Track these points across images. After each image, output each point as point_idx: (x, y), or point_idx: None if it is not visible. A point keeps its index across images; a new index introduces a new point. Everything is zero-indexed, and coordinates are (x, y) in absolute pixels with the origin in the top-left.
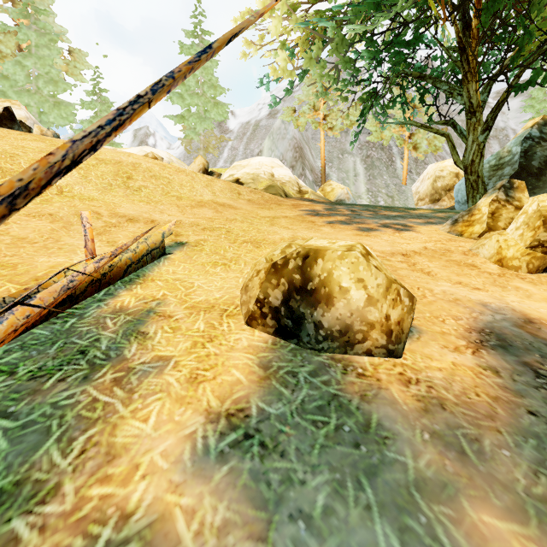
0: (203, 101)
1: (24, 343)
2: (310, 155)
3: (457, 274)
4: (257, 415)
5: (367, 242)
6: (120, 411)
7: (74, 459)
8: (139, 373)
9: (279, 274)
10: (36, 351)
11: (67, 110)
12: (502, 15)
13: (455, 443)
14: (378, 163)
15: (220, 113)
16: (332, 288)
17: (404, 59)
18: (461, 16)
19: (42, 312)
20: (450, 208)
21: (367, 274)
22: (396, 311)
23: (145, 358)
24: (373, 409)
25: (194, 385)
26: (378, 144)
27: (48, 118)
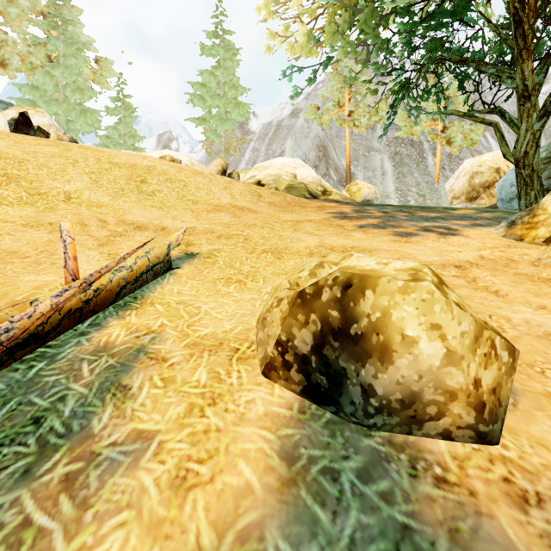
0: (224, 102)
1: None
2: (334, 154)
3: (535, 294)
4: None
5: (408, 250)
6: None
7: None
8: (104, 466)
9: (308, 308)
10: None
11: (92, 117)
12: None
13: None
14: (407, 160)
15: (241, 113)
16: (390, 336)
17: (441, 43)
18: None
19: None
20: (491, 207)
21: (445, 317)
22: (489, 372)
23: (118, 434)
24: None
25: (180, 493)
26: (407, 139)
27: (75, 126)
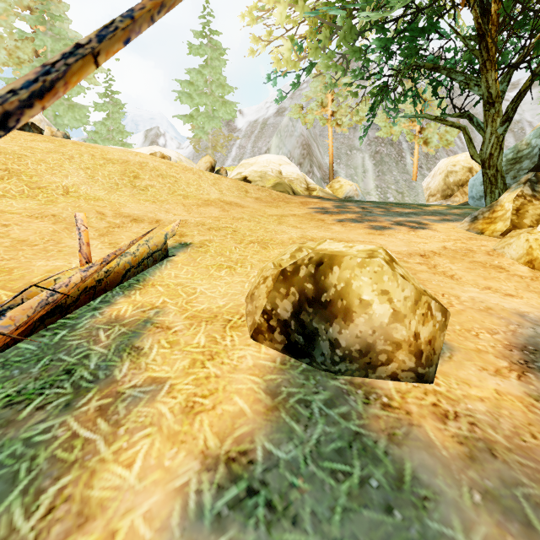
0: (212, 100)
1: (7, 360)
2: (318, 152)
3: (484, 278)
4: (263, 461)
5: (380, 241)
6: (101, 452)
7: (39, 521)
8: (128, 400)
9: (289, 283)
10: (18, 370)
11: (80, 113)
12: (521, 1)
13: (517, 509)
14: (387, 159)
15: (228, 111)
16: (351, 301)
17: (416, 50)
18: (479, 2)
19: (13, 333)
20: (464, 204)
21: (392, 285)
22: (426, 328)
23: (137, 380)
24: (406, 455)
25: (190, 416)
26: (387, 139)
27: (63, 120)
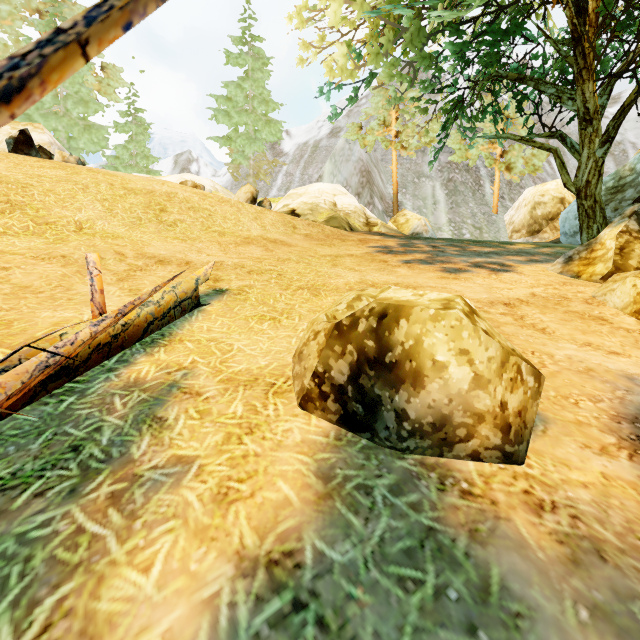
0: (253, 119)
1: (1, 433)
2: (380, 180)
3: (583, 332)
4: (313, 565)
5: (456, 287)
6: (111, 551)
7: None
8: (147, 485)
9: (345, 339)
10: (14, 446)
11: (98, 134)
12: None
13: (635, 630)
14: (462, 188)
15: (272, 132)
16: (422, 362)
17: (498, 58)
18: None
19: (3, 404)
20: (554, 242)
21: (473, 343)
22: (515, 396)
23: (158, 459)
24: (492, 558)
25: (222, 506)
26: (462, 164)
27: (77, 144)
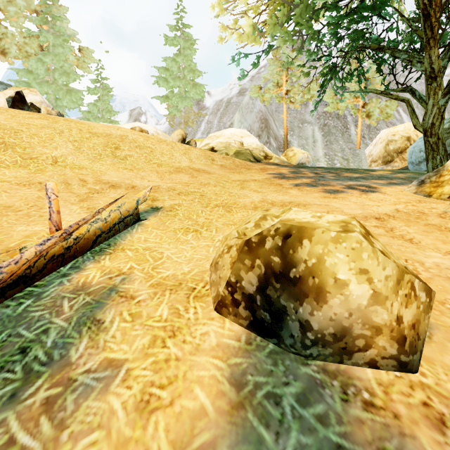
0: (184, 83)
1: None
2: (274, 126)
3: (443, 242)
4: None
5: (336, 204)
6: None
7: None
8: (79, 390)
9: (254, 254)
10: None
11: (76, 96)
12: None
13: None
14: (334, 130)
15: (197, 92)
16: (324, 279)
17: (362, 34)
18: None
19: None
20: (403, 169)
21: (372, 263)
22: (409, 310)
23: (92, 363)
24: None
25: (144, 415)
26: (334, 113)
27: (62, 103)
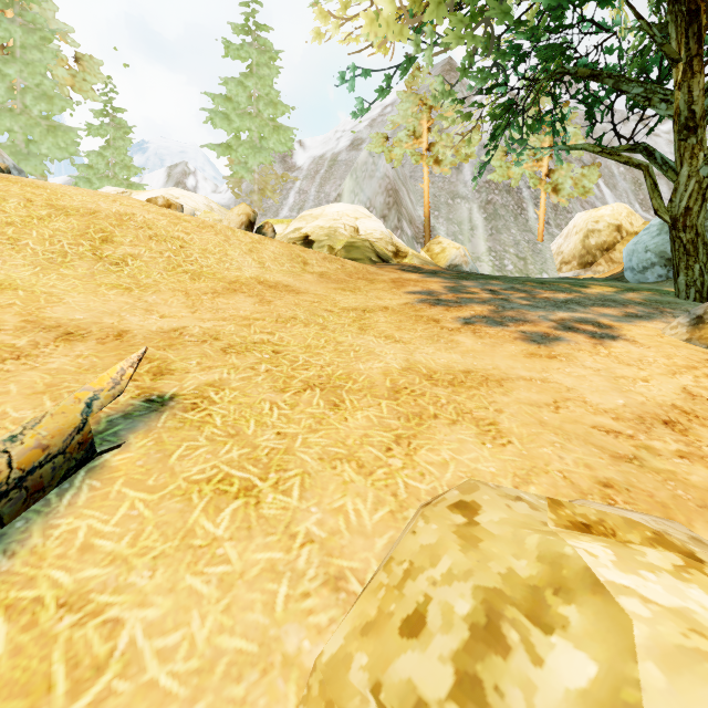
0: (258, 124)
1: None
2: (408, 201)
3: None
4: None
5: (562, 378)
6: None
7: None
8: None
9: None
10: None
11: (66, 138)
12: None
13: None
14: (503, 212)
15: (281, 141)
16: None
17: (561, 51)
18: None
19: None
20: (616, 278)
21: None
22: None
23: None
24: None
25: None
26: (502, 184)
27: (39, 148)
